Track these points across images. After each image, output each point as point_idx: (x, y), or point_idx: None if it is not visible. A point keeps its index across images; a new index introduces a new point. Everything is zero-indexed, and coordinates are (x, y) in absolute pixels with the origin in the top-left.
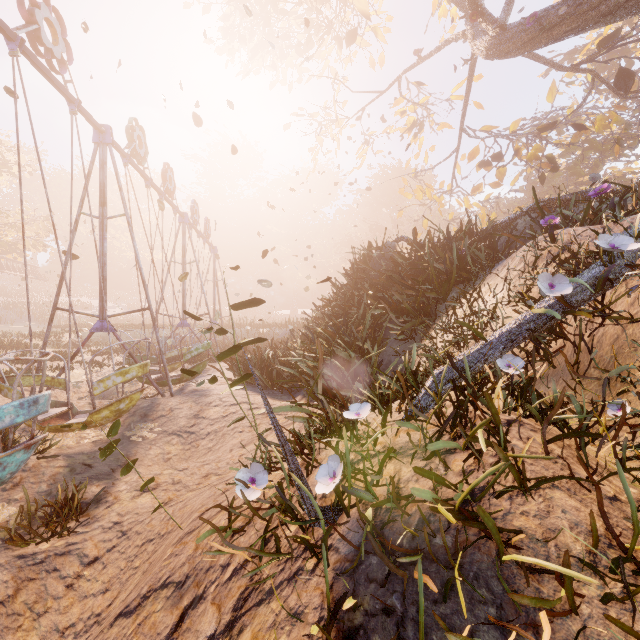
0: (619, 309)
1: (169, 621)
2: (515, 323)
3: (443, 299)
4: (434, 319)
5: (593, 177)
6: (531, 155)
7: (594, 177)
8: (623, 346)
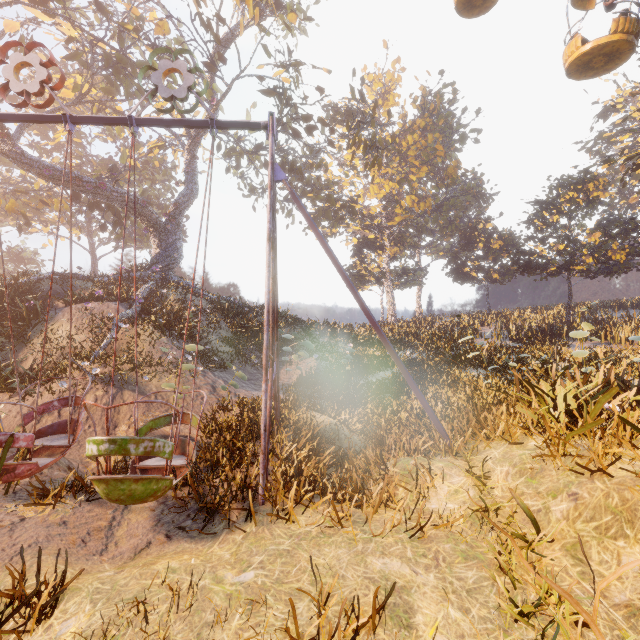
0: (119, 337)
1: (56, 416)
2: (106, 342)
3: (31, 329)
4: (29, 339)
5: (80, 268)
6: (10, 207)
7: (80, 268)
8: (121, 345)
